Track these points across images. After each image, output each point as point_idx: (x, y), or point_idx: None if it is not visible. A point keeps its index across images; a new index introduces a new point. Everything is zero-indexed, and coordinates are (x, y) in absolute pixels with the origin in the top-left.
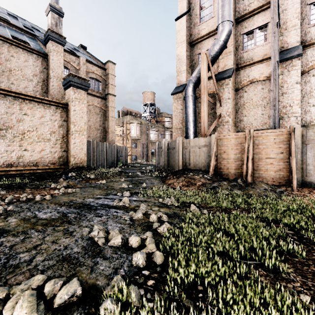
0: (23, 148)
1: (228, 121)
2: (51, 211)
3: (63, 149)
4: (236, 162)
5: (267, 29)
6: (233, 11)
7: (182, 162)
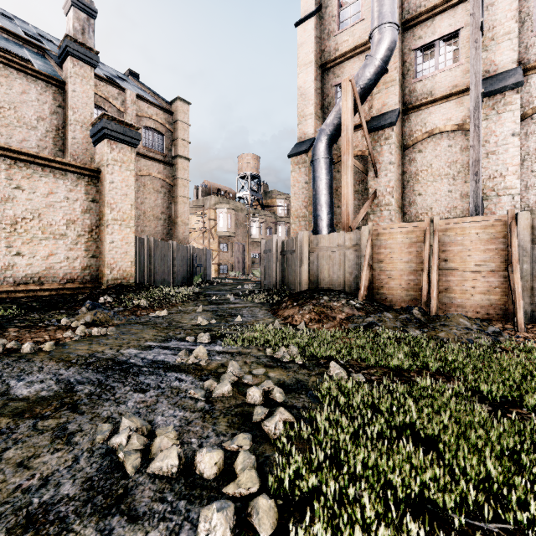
0: (13, 251)
1: (389, 204)
2: (45, 378)
3: (91, 253)
4: (406, 276)
5: (459, 40)
6: (398, 8)
7: (309, 276)
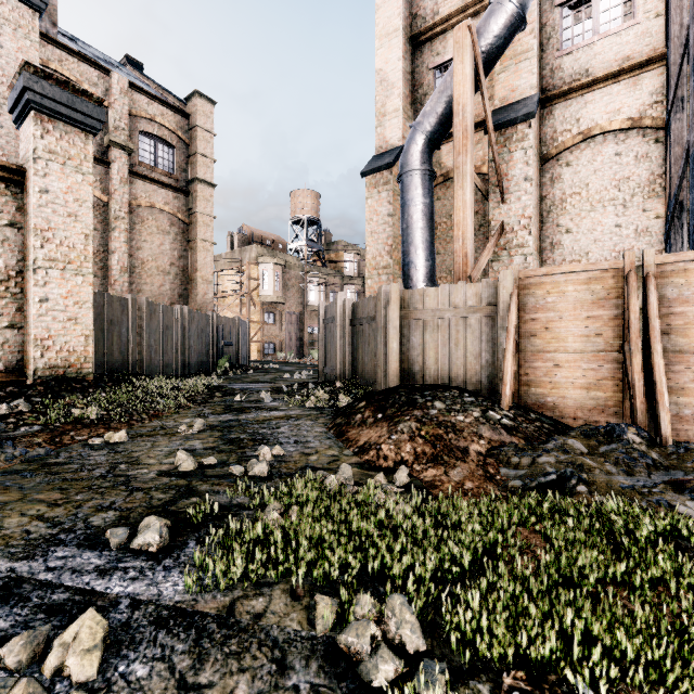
0: None
1: (523, 245)
2: None
3: (7, 321)
4: (587, 362)
5: None
6: None
7: (401, 361)
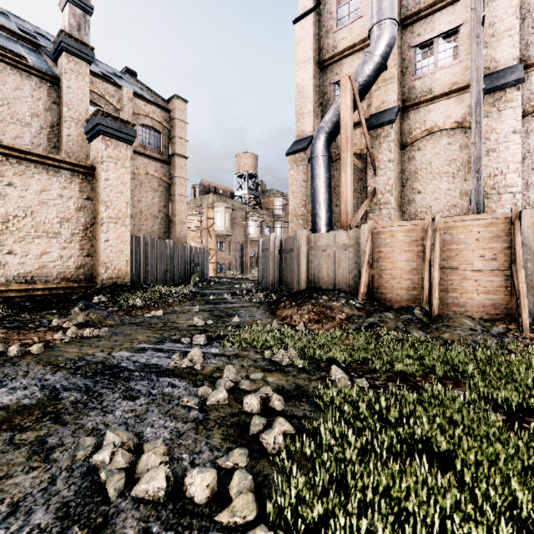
0: (5, 250)
1: (388, 202)
2: (29, 384)
3: (86, 252)
4: (407, 275)
5: (459, 37)
6: (397, 4)
7: (307, 275)
